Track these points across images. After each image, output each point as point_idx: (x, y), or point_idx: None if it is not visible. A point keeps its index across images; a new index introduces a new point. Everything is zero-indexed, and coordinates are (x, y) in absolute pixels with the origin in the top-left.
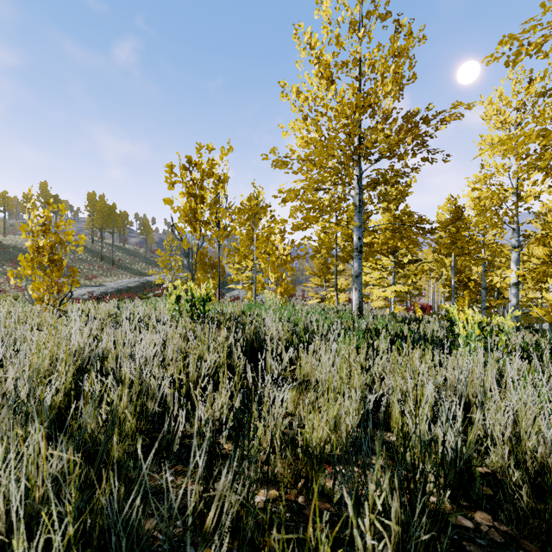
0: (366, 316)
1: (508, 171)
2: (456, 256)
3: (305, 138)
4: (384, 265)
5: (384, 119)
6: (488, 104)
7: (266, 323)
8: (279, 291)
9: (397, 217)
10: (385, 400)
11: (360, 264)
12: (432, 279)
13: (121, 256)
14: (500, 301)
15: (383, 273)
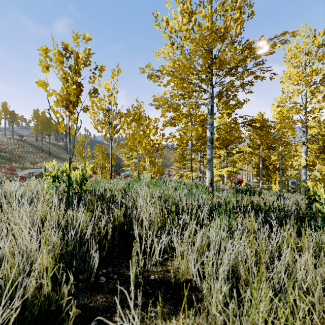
0: (219, 190)
1: (301, 93)
2: (263, 149)
3: (172, 59)
4: (220, 154)
5: (231, 43)
6: (288, 51)
7: (138, 203)
8: (153, 171)
9: (235, 120)
10: None
11: (212, 151)
12: (245, 164)
13: (55, 150)
14: (288, 177)
15: (220, 160)
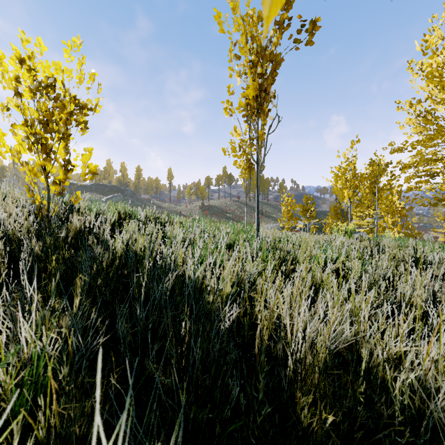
0: None
1: None
2: None
3: (418, 128)
4: None
5: None
6: None
7: (384, 241)
8: (395, 229)
9: None
10: (429, 257)
11: None
12: None
13: (266, 209)
14: None
15: None
